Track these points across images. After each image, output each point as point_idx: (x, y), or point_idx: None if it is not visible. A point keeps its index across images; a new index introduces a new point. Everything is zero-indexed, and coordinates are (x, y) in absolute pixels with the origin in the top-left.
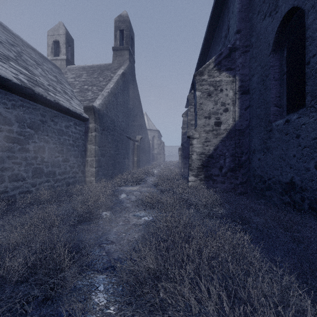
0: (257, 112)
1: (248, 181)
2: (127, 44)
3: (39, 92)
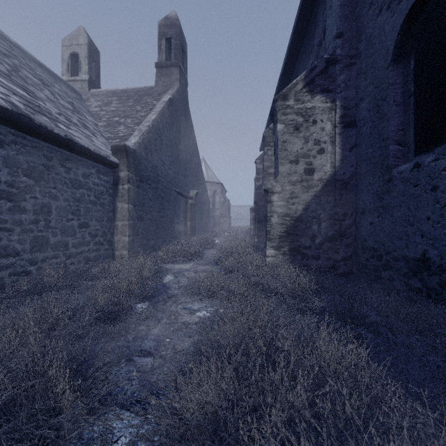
0: (368, 153)
1: (354, 256)
2: (176, 58)
3: (41, 123)
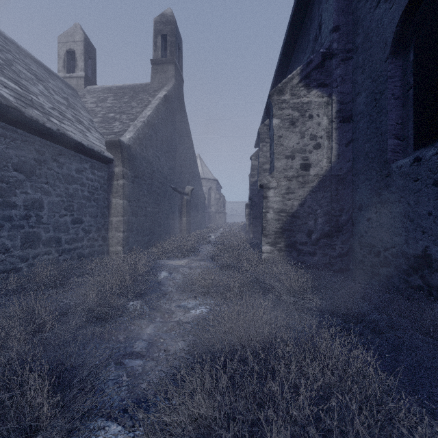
0: (365, 148)
1: (350, 252)
2: (171, 55)
3: (32, 116)
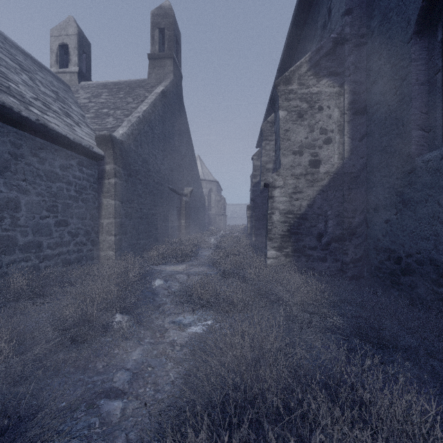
0: (382, 142)
1: (364, 258)
2: (170, 49)
3: (4, 102)
